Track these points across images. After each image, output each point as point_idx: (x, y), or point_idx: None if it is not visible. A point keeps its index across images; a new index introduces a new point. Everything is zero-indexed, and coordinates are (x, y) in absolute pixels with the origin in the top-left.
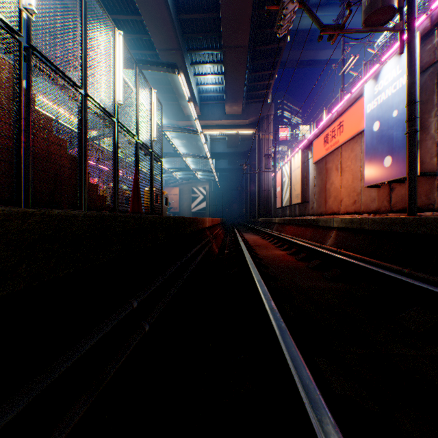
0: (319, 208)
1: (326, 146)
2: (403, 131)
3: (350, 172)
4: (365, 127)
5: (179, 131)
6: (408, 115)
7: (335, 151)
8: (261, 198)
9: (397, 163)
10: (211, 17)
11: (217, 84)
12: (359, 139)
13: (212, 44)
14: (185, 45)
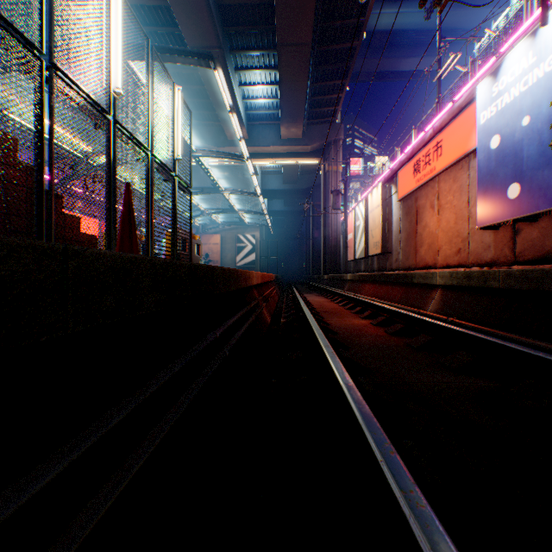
0: (406, 260)
1: (416, 177)
2: (539, 145)
3: (451, 209)
4: (478, 145)
5: (219, 157)
6: None
7: (429, 182)
8: (327, 249)
9: (530, 193)
10: (262, 3)
11: (270, 98)
12: (466, 164)
13: (263, 42)
14: (226, 43)
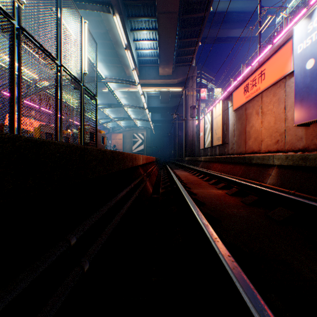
0: (238, 148)
1: (246, 94)
2: None
3: (272, 114)
4: (296, 67)
5: (119, 82)
6: None
7: (255, 98)
8: (187, 142)
9: None
10: None
11: (153, 49)
12: (283, 84)
13: (148, 12)
14: (125, 12)
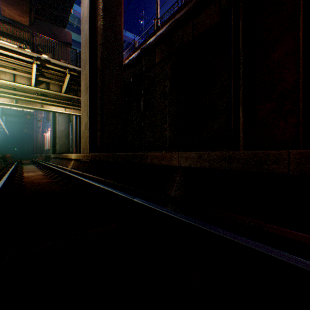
0: None
1: None
2: None
3: None
4: None
5: None
6: None
7: None
8: (38, 145)
9: None
10: None
11: None
12: None
13: None
14: None
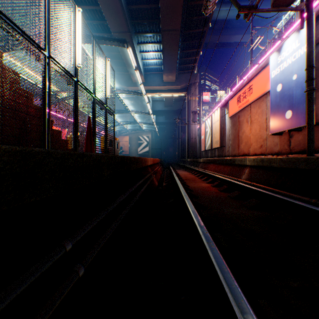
0: (233, 151)
1: (238, 104)
2: (301, 90)
3: (257, 123)
4: (270, 89)
5: (128, 93)
6: (308, 77)
7: (245, 108)
8: (189, 144)
9: (297, 116)
10: (153, 7)
11: (157, 59)
12: (265, 99)
13: (153, 29)
14: (133, 29)
